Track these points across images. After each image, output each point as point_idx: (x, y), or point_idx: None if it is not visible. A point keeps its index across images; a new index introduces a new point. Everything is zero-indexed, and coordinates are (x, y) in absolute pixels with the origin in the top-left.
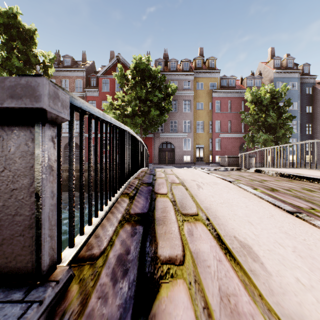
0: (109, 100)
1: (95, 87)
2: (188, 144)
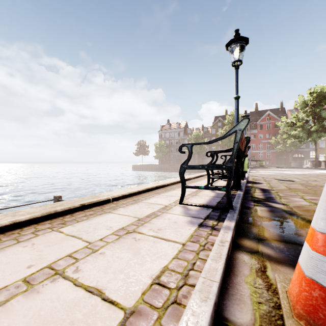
0: (273, 139)
1: (254, 128)
2: (312, 154)
